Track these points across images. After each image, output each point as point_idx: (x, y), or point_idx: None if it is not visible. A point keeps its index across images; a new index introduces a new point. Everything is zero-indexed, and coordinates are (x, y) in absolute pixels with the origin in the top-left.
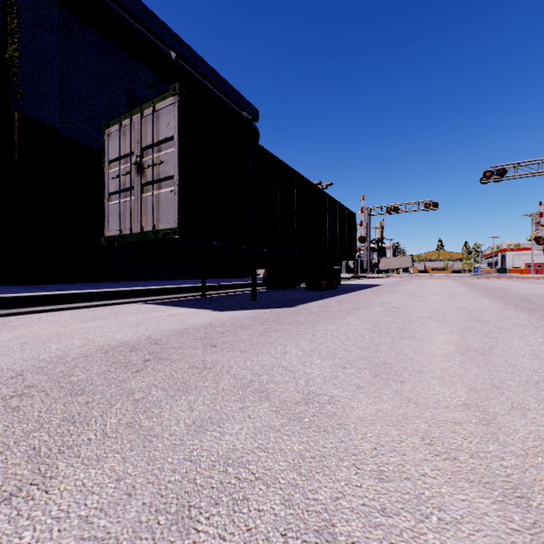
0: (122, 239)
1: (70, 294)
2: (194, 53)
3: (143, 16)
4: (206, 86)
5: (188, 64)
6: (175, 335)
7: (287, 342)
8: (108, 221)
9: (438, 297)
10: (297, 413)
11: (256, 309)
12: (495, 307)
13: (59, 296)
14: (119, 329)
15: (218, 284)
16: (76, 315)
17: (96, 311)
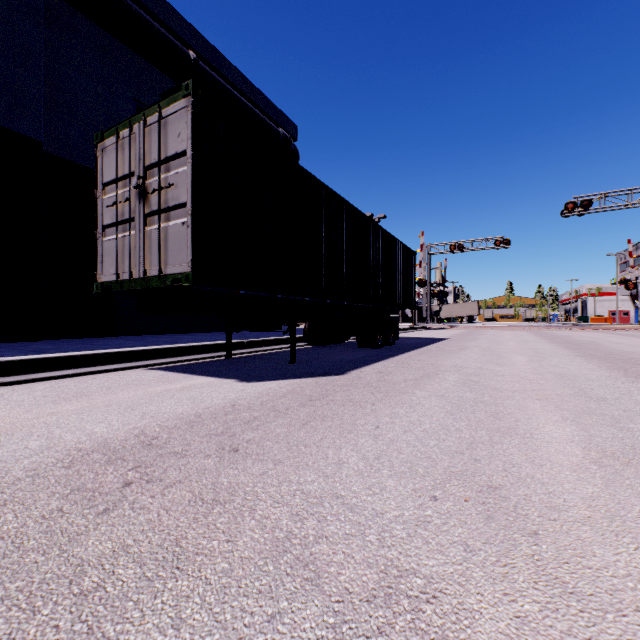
0: (120, 286)
1: (51, 358)
2: (219, 54)
3: (154, 6)
4: (234, 95)
5: (211, 67)
6: (181, 427)
7: (341, 442)
8: (102, 262)
9: (521, 357)
10: (373, 633)
11: (295, 379)
12: (601, 373)
13: (35, 361)
14: (104, 416)
15: (248, 340)
16: (52, 390)
17: (83, 382)
